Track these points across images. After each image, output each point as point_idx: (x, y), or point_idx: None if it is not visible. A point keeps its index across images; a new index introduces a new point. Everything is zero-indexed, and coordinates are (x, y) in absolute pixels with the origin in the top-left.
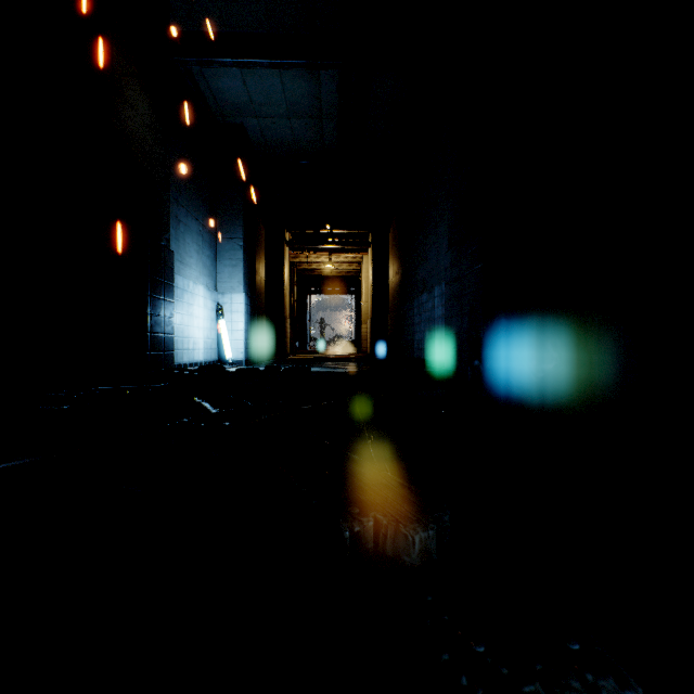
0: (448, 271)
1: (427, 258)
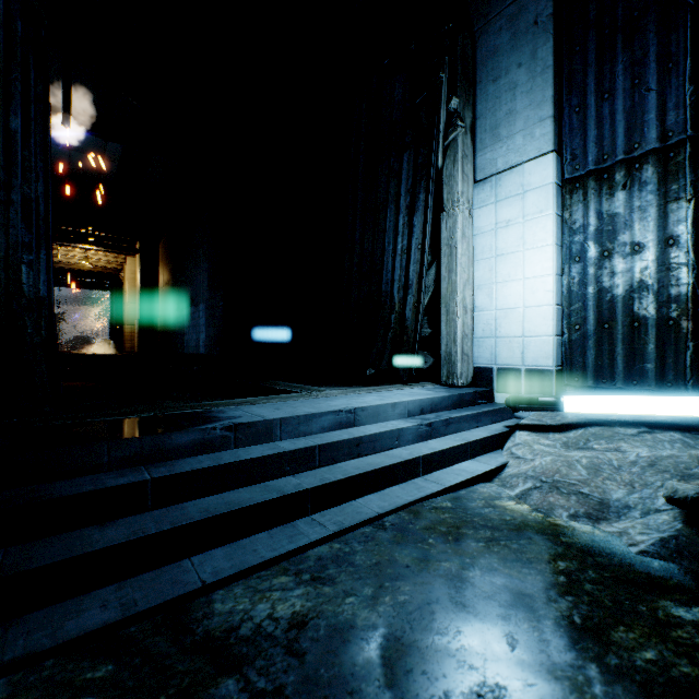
0: (208, 301)
1: (195, 282)
